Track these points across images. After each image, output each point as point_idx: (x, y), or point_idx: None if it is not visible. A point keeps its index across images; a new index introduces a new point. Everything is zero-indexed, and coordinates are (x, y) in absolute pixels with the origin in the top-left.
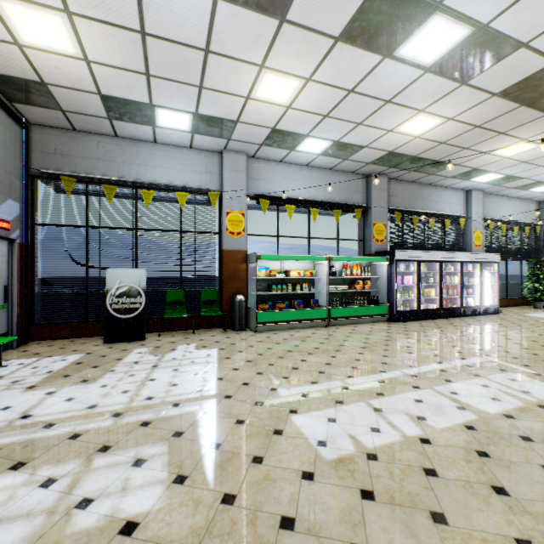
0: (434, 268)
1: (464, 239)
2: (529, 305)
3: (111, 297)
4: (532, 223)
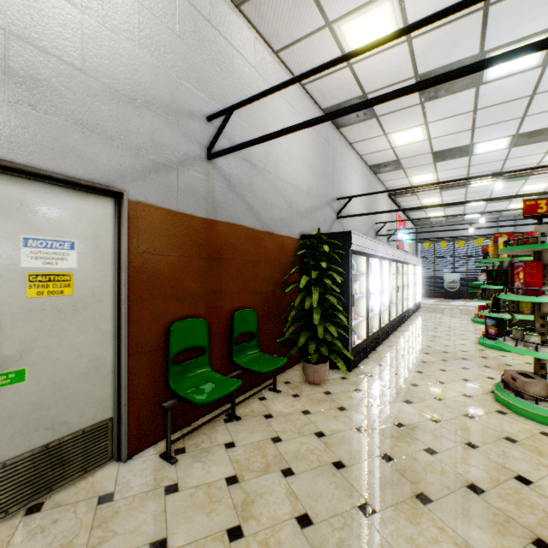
0: None
1: None
2: None
3: (445, 283)
4: None
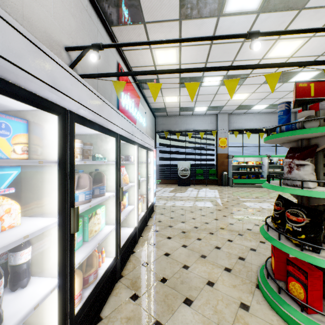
0: None
1: None
2: None
3: (179, 171)
4: None
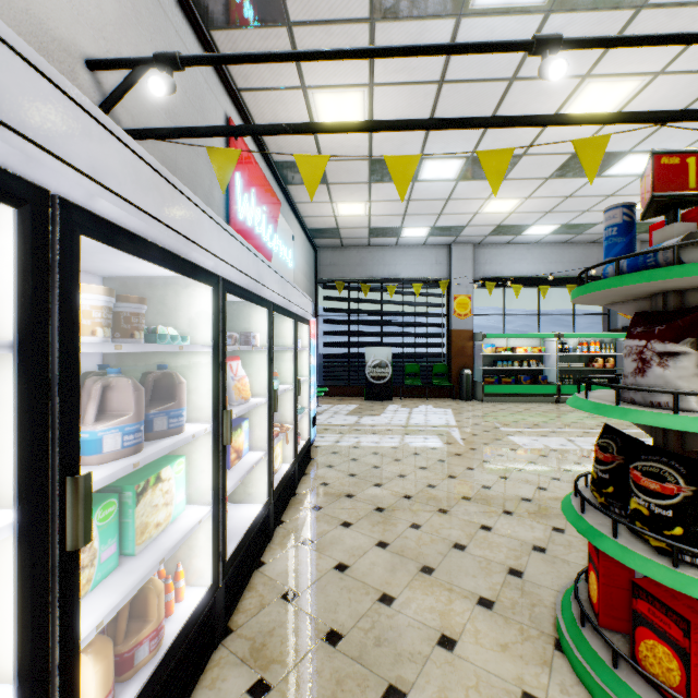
0: None
1: None
2: None
3: (368, 367)
4: None
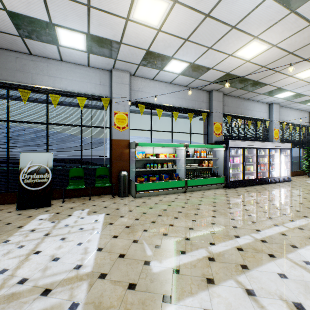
0: (252, 152)
1: (268, 134)
2: (304, 175)
3: (24, 174)
4: (306, 125)
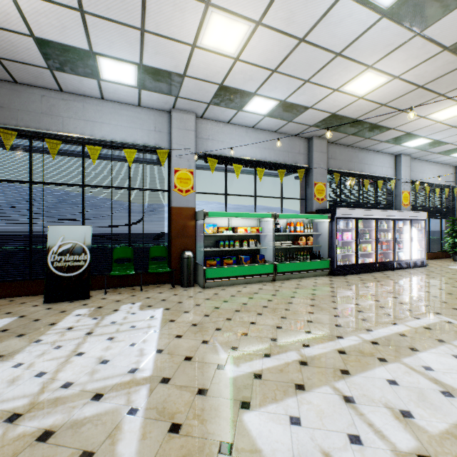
0: (370, 225)
1: (394, 199)
2: (447, 258)
3: (53, 254)
4: (450, 186)
